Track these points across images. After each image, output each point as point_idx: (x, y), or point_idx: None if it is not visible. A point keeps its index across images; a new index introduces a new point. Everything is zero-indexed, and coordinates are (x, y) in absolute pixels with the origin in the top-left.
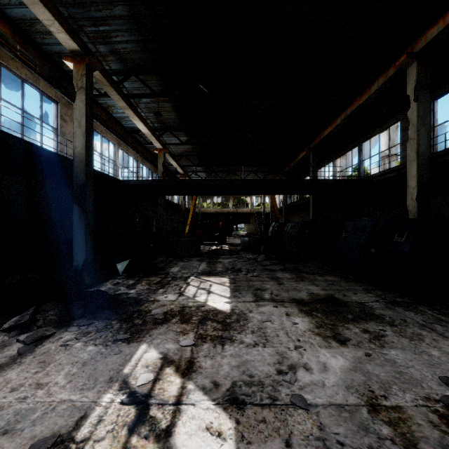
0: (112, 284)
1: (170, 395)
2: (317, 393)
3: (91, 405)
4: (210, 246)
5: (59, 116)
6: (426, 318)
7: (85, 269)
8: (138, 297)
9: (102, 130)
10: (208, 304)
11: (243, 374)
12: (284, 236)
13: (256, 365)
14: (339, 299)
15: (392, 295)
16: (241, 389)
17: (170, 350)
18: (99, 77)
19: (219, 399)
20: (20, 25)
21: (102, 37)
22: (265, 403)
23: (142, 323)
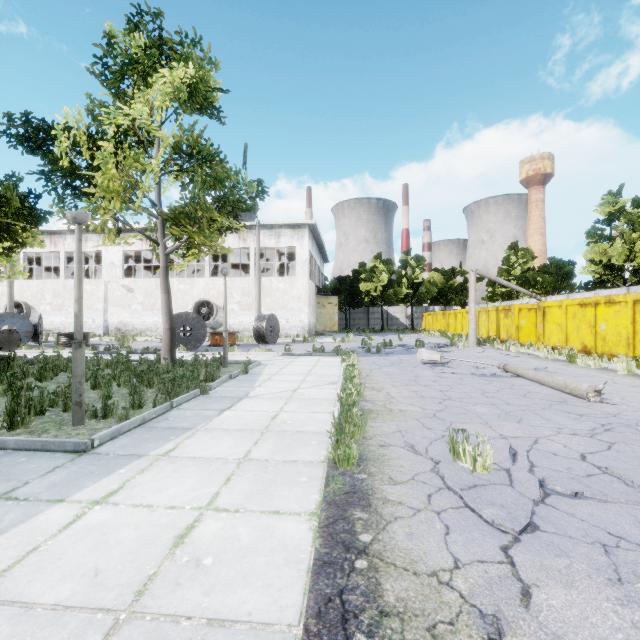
0: None
1: None
2: None
3: None
4: None
5: None
6: None
7: None
8: None
9: None
10: None
11: None
12: None
13: None
14: None
15: None
16: None
17: None
18: None
19: None
20: None
21: None
22: None
23: None
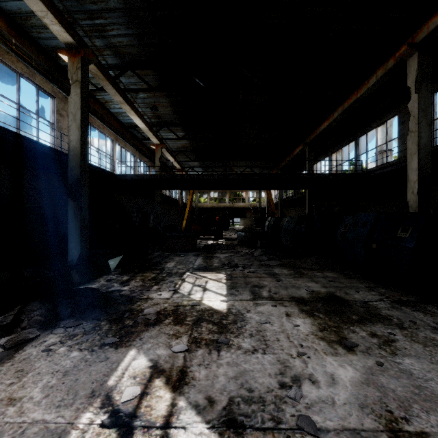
0: (106, 280)
1: (157, 415)
2: (327, 413)
3: (66, 428)
4: (207, 241)
5: (56, 111)
6: (437, 320)
7: (80, 264)
8: (131, 294)
9: (99, 126)
10: (204, 302)
11: (241, 388)
12: (280, 230)
13: (255, 377)
14: (341, 297)
15: (396, 293)
16: (239, 407)
17: (160, 357)
18: (94, 71)
19: (214, 421)
20: (16, 19)
21: (98, 31)
22: (267, 426)
23: (133, 324)
